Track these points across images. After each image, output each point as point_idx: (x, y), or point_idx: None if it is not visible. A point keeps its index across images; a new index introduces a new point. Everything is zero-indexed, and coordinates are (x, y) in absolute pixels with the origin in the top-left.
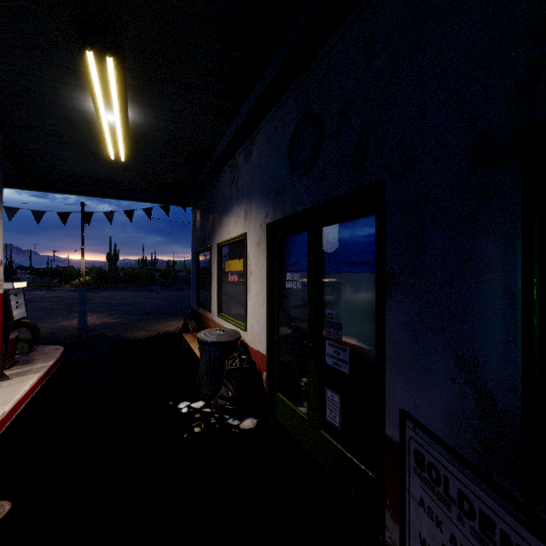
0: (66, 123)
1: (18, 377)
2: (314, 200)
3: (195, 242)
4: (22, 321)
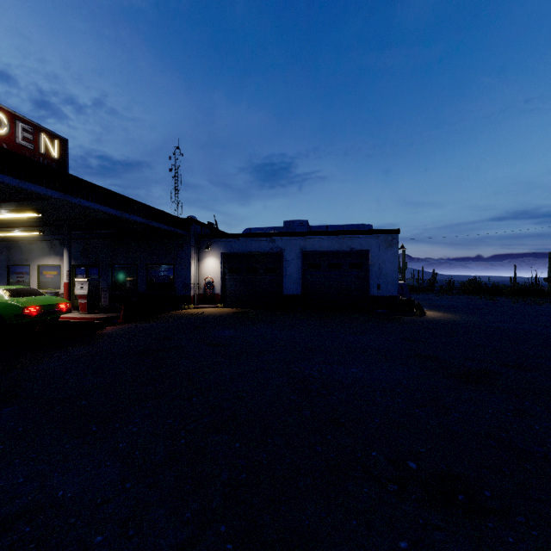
0: None
1: None
2: (88, 263)
3: (5, 261)
4: None
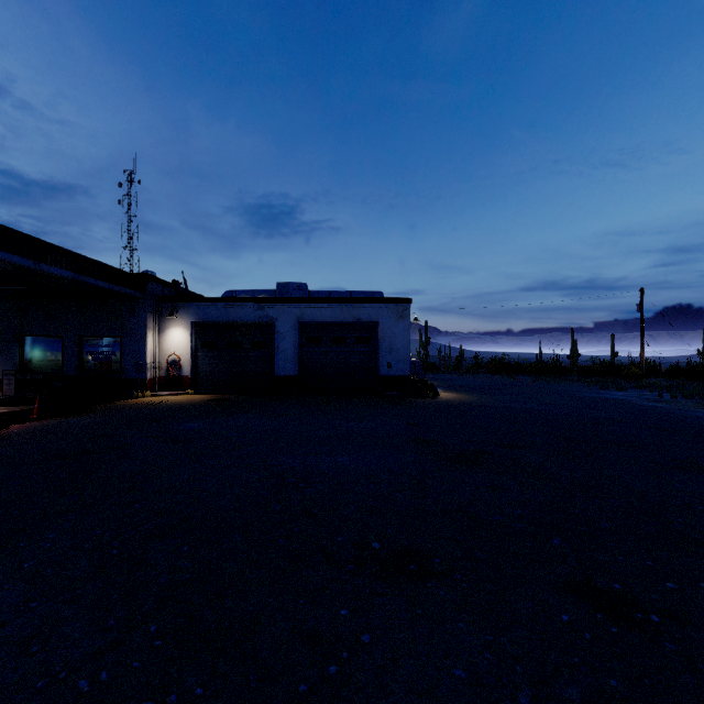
0: None
1: None
2: None
3: None
4: None
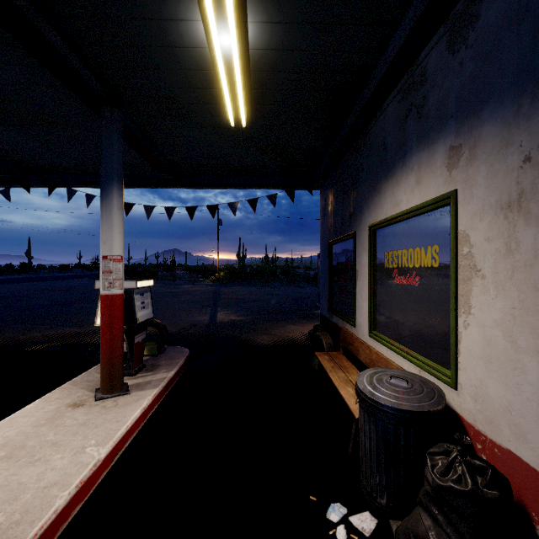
0: (178, 79)
1: (136, 391)
2: None
3: (326, 231)
4: (152, 320)
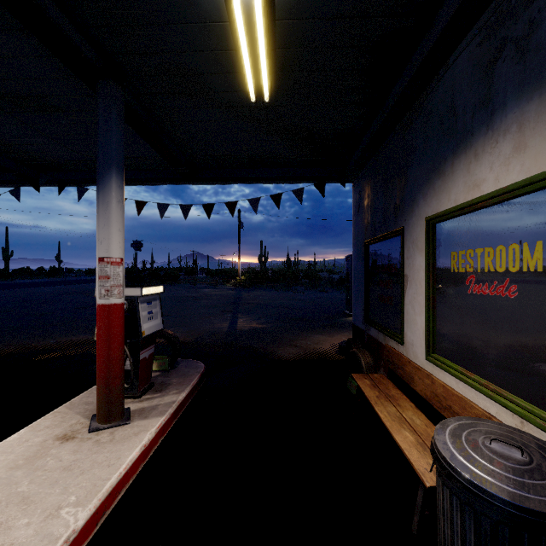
0: (186, 38)
1: (138, 420)
2: None
3: (361, 230)
4: (163, 331)
